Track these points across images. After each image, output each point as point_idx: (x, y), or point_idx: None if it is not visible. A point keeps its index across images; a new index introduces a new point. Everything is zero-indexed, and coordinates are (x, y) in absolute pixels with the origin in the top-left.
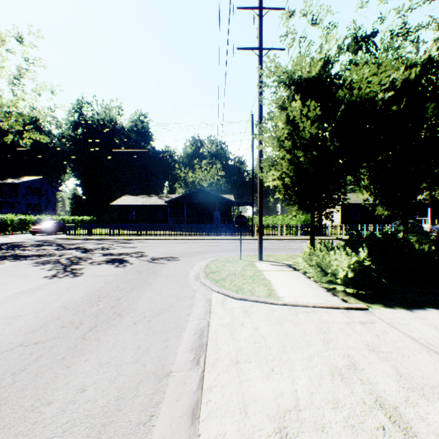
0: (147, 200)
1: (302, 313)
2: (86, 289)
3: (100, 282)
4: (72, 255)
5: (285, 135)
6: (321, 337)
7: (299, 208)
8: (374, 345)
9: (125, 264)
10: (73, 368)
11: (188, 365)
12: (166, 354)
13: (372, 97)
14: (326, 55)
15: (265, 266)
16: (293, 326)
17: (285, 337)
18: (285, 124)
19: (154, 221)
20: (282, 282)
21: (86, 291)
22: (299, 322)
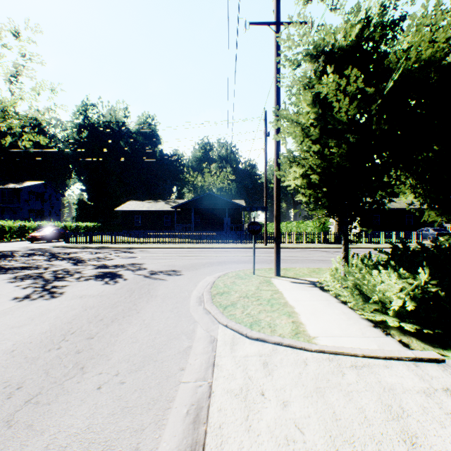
0: (153, 205)
1: (349, 369)
2: (55, 319)
3: (77, 308)
4: (60, 267)
5: (311, 121)
6: (397, 431)
7: (329, 213)
8: None
9: (116, 280)
10: None
11: None
12: None
13: (440, 59)
14: (367, 13)
15: (284, 284)
16: (343, 401)
17: (336, 429)
18: (312, 106)
19: (161, 227)
20: (309, 309)
21: (53, 323)
22: (350, 391)
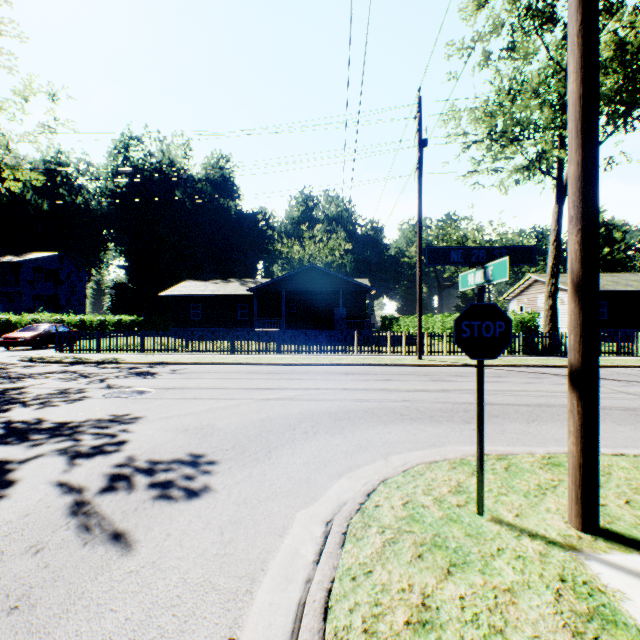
0: (221, 288)
1: None
2: None
3: None
4: None
5: None
6: None
7: None
8: None
9: None
10: None
11: None
12: None
13: None
14: None
15: None
16: None
17: None
18: None
19: (233, 323)
20: None
21: None
22: None
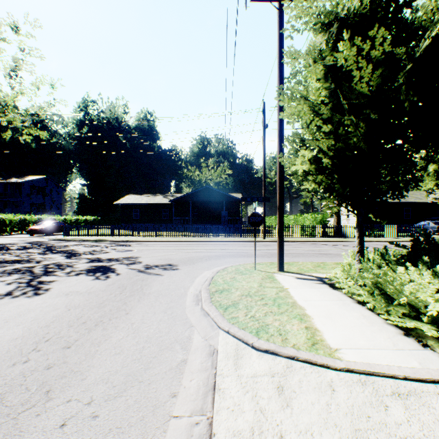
0: (151, 199)
1: (392, 398)
2: (31, 322)
3: (60, 307)
4: (53, 261)
5: (322, 98)
6: None
7: (341, 202)
8: None
9: (108, 275)
10: None
11: None
12: None
13: None
14: None
15: (289, 281)
16: None
17: None
18: (324, 80)
19: (159, 221)
20: (323, 312)
21: (28, 327)
22: (403, 437)
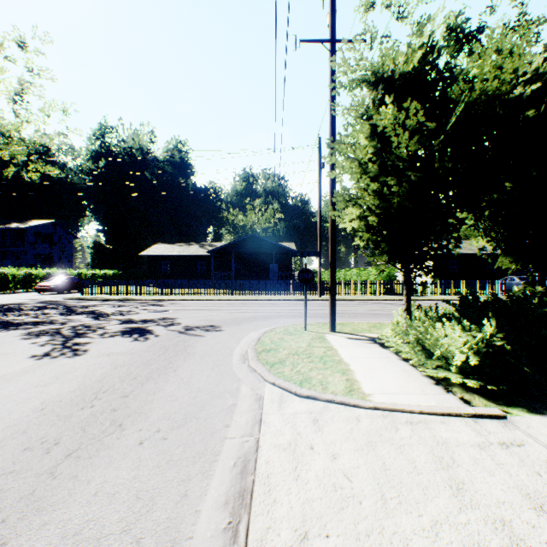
0: (185, 249)
1: (404, 424)
2: (83, 378)
3: (106, 366)
4: (79, 322)
5: (370, 156)
6: (445, 478)
7: (389, 259)
8: (540, 496)
9: (147, 336)
10: (12, 546)
11: (218, 544)
12: (181, 515)
13: (506, 92)
14: (430, 37)
15: (339, 340)
16: (394, 453)
17: (384, 477)
18: (370, 139)
19: (194, 276)
20: (366, 367)
21: (82, 381)
22: (403, 444)
